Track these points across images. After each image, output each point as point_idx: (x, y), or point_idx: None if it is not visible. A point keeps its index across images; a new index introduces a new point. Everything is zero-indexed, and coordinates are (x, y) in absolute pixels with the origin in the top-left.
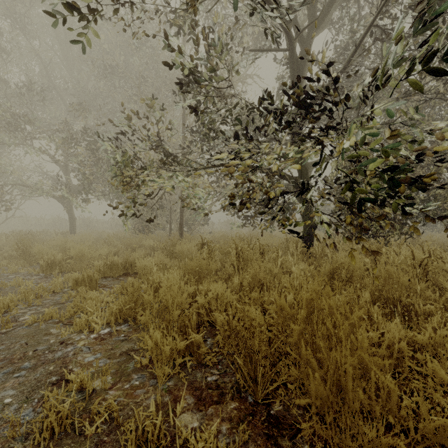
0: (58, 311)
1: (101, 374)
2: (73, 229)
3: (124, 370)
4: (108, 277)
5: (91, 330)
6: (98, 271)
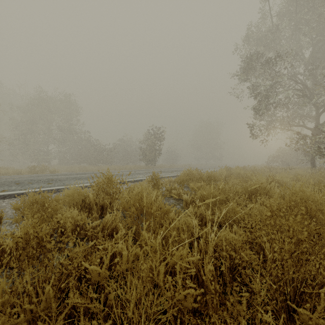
0: None
1: None
2: None
3: None
4: None
5: None
6: None
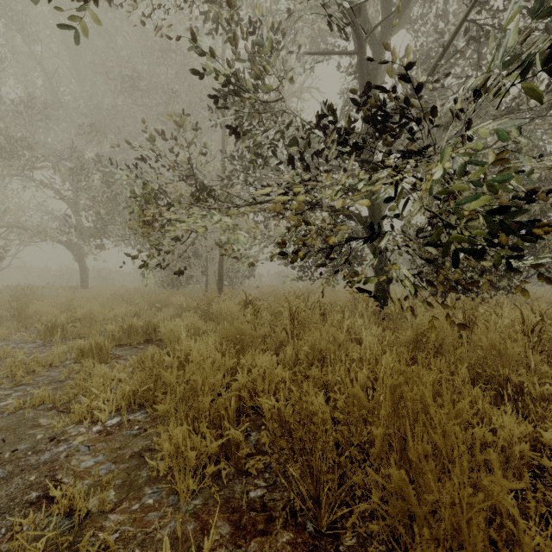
0: (53, 393)
1: (101, 488)
2: (84, 283)
3: (134, 481)
4: (124, 345)
5: (94, 419)
6: (111, 337)
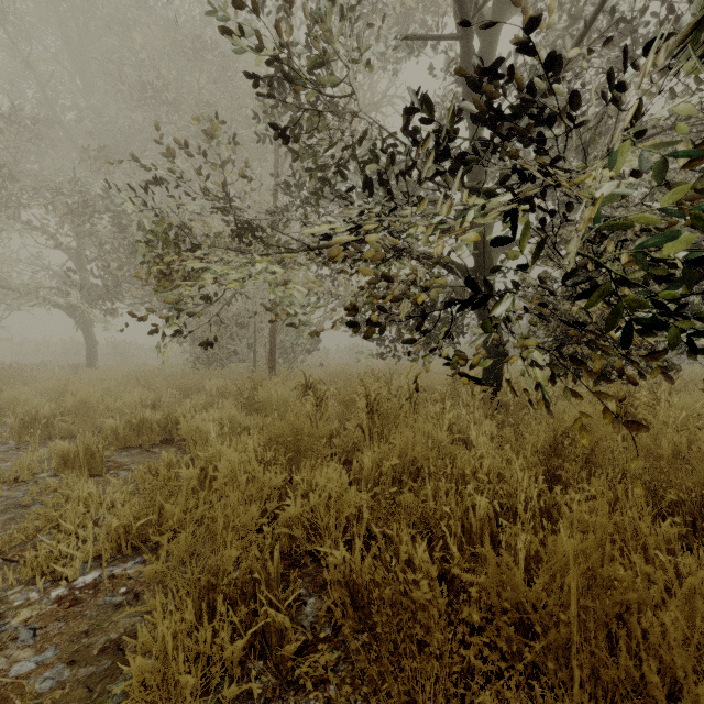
0: (7, 527)
1: None
2: (92, 361)
3: None
4: (132, 448)
5: (56, 576)
6: (114, 436)
